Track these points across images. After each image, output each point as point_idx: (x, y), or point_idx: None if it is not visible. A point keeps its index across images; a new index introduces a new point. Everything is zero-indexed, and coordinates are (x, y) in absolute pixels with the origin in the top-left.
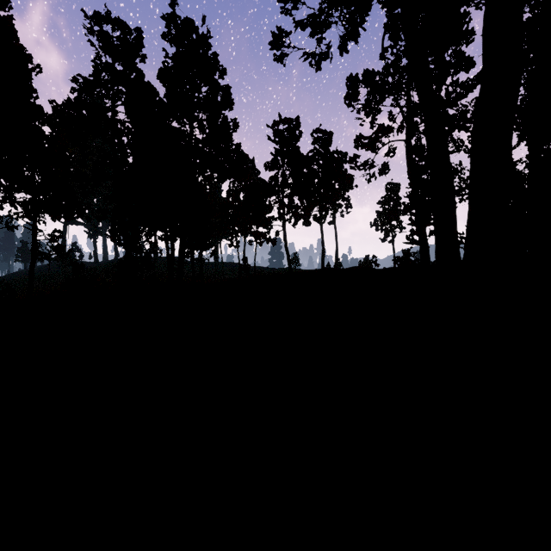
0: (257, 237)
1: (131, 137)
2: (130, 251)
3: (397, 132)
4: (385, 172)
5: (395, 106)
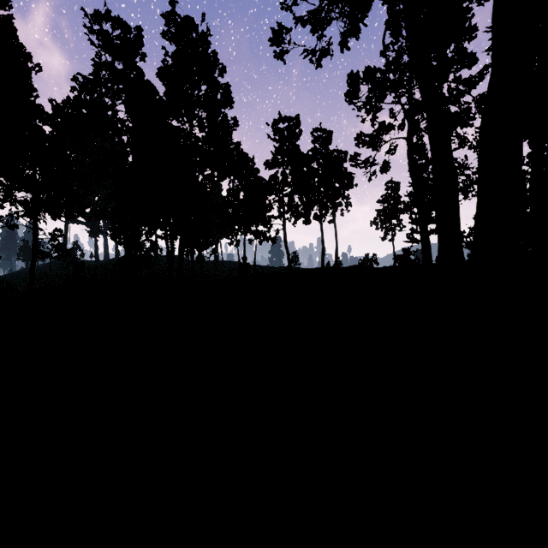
0: (257, 235)
1: (131, 136)
2: (130, 250)
3: (398, 129)
4: (386, 170)
5: (396, 103)
